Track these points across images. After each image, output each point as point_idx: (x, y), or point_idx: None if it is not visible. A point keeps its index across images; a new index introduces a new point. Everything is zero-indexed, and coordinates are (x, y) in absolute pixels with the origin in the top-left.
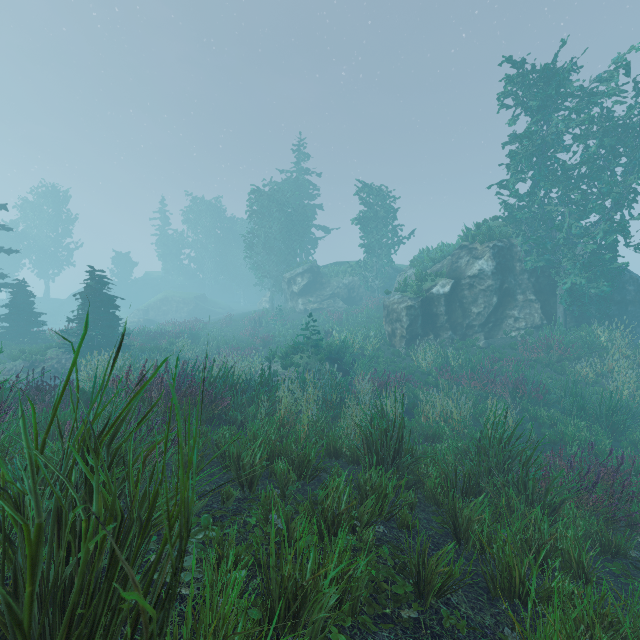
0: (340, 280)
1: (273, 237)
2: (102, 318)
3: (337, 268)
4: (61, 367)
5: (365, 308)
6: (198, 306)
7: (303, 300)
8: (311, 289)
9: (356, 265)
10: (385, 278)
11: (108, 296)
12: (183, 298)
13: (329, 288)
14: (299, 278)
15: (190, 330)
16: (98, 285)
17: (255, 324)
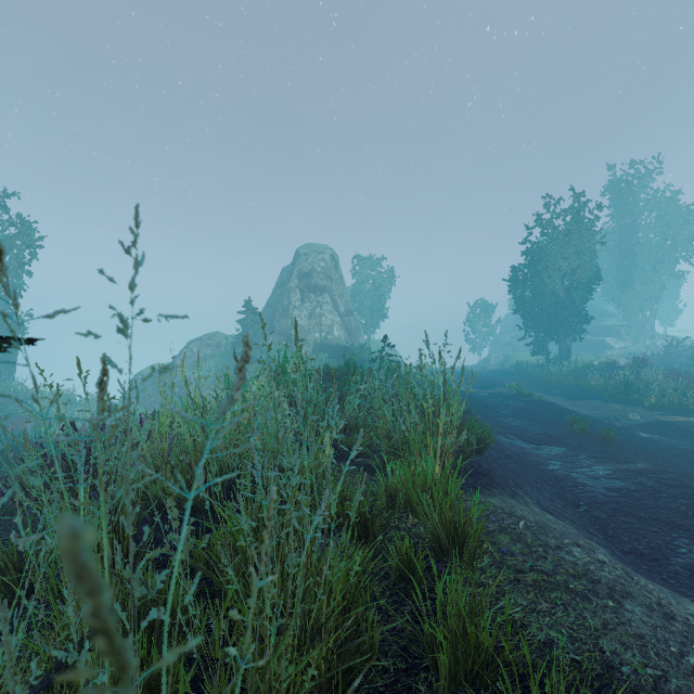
0: None
1: None
2: None
3: None
4: None
5: None
6: None
7: None
8: None
9: None
10: None
11: None
12: None
13: None
14: None
15: None
16: None
17: None
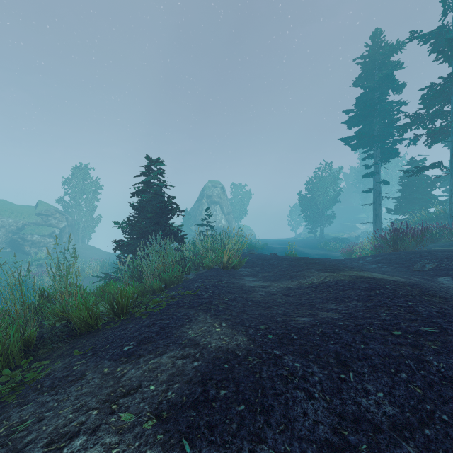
0: None
1: None
2: None
3: None
4: None
5: None
6: None
7: None
8: None
9: None
10: None
11: None
12: None
13: None
14: None
15: None
16: None
17: None
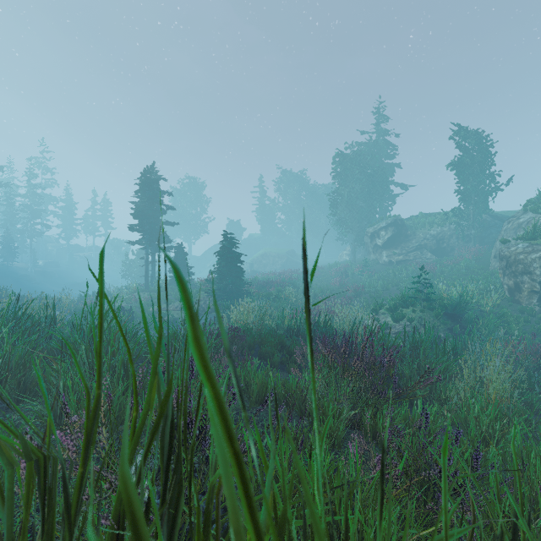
0: (427, 231)
1: (355, 196)
2: (231, 270)
3: (423, 220)
4: (206, 307)
5: (461, 259)
6: (289, 260)
7: (387, 252)
8: (395, 242)
9: (445, 215)
10: (483, 226)
11: (236, 253)
12: (277, 253)
13: (415, 240)
14: (382, 232)
15: (289, 280)
16: (229, 245)
17: (341, 275)
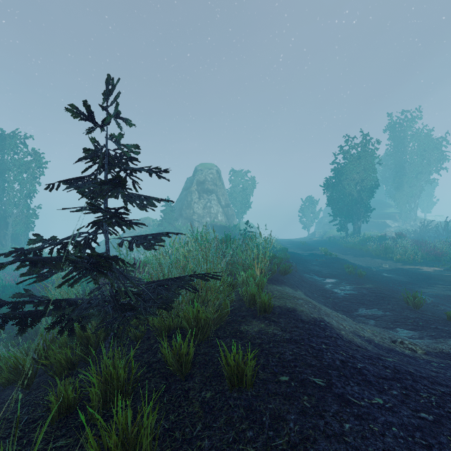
0: None
1: None
2: None
3: None
4: None
5: None
6: None
7: None
8: None
9: None
10: None
11: None
12: None
13: None
14: None
15: None
16: None
17: None
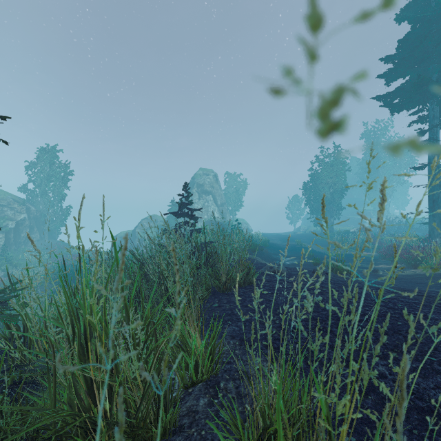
0: None
1: None
2: None
3: None
4: None
5: None
6: None
7: None
8: None
9: None
10: None
11: None
12: None
13: None
14: None
15: None
16: None
17: None
